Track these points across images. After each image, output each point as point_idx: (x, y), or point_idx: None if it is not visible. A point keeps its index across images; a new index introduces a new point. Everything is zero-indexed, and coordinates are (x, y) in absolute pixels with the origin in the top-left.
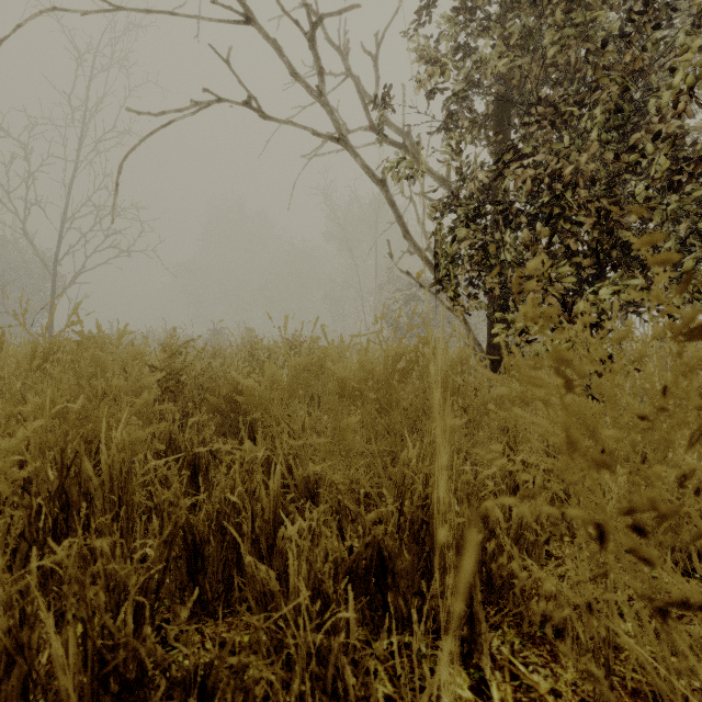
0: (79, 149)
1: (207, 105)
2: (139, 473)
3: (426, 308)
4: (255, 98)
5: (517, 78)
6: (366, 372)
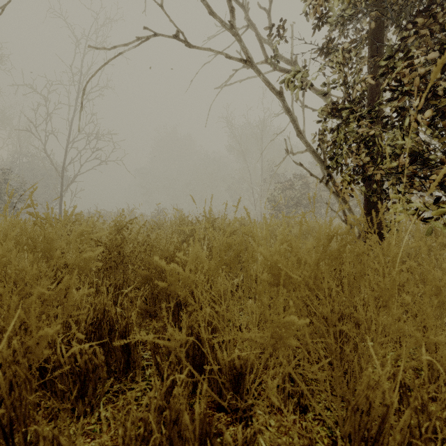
0: (77, 99)
1: (146, 39)
2: (65, 355)
3: (297, 194)
4: (182, 32)
5: (393, 1)
6: (291, 253)
